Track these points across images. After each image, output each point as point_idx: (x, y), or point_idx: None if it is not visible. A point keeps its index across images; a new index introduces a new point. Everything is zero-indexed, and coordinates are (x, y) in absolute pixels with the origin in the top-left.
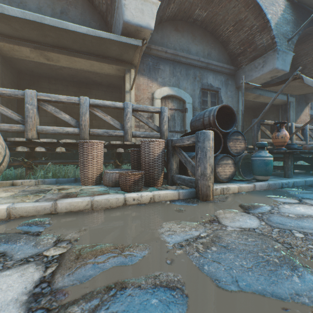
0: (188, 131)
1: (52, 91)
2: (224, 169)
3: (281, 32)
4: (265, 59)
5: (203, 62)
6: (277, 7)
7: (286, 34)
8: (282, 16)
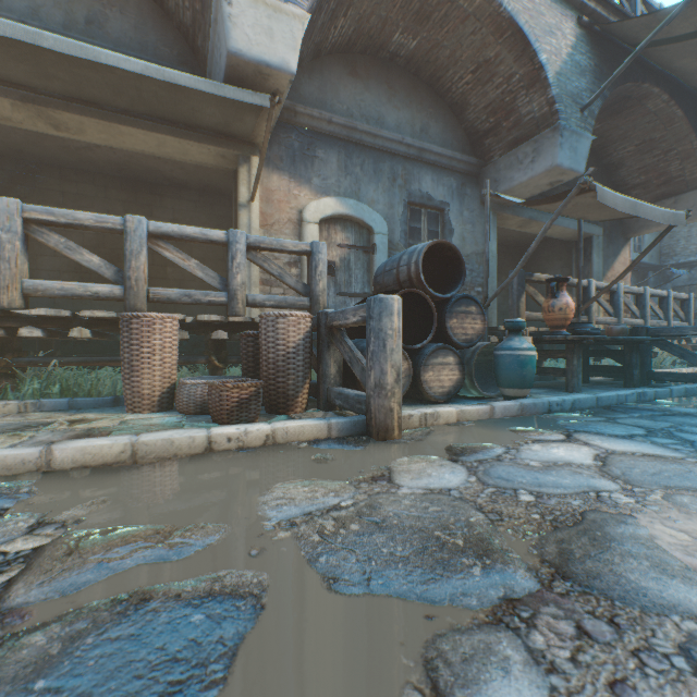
0: None
1: (69, 198)
2: (438, 375)
3: (569, 91)
4: (538, 145)
5: (411, 146)
6: (559, 39)
7: (579, 97)
8: (571, 59)
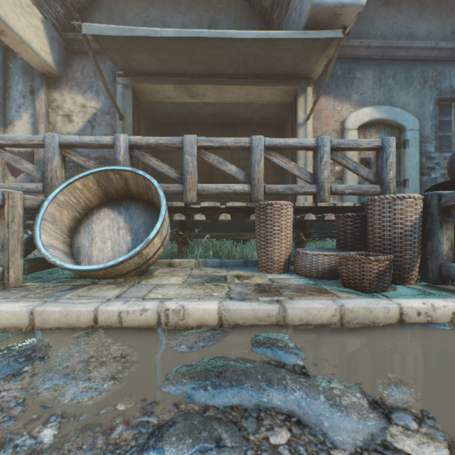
0: (410, 181)
1: None
2: None
3: None
4: None
5: (442, 49)
6: None
7: None
8: None
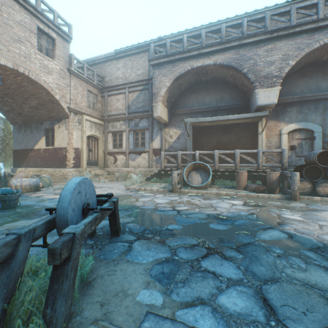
0: None
1: (209, 134)
2: (323, 189)
3: None
4: None
5: None
6: None
7: None
8: None
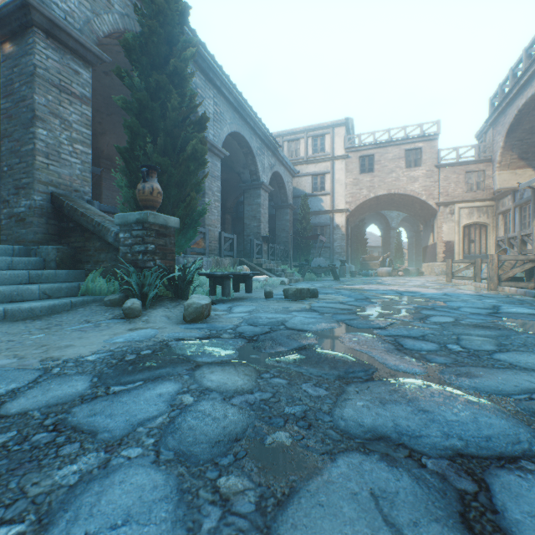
0: None
1: None
2: None
3: None
4: None
5: None
6: None
7: None
8: None
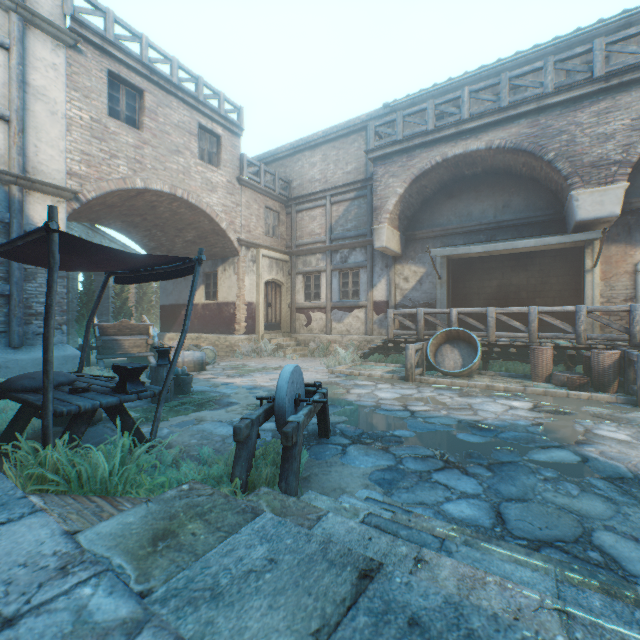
0: None
1: (484, 271)
2: None
3: None
4: None
5: None
6: None
7: None
8: None
